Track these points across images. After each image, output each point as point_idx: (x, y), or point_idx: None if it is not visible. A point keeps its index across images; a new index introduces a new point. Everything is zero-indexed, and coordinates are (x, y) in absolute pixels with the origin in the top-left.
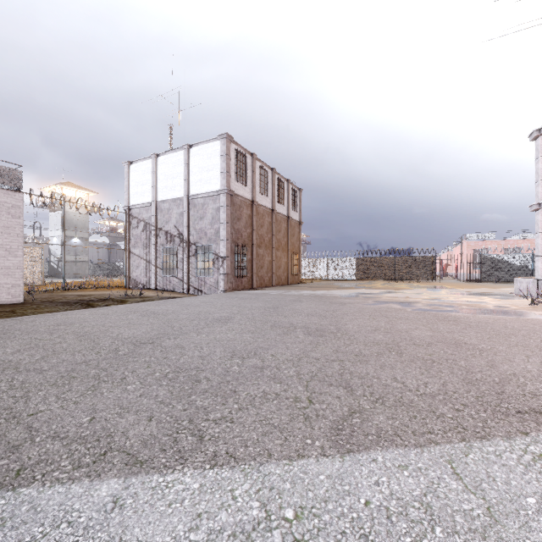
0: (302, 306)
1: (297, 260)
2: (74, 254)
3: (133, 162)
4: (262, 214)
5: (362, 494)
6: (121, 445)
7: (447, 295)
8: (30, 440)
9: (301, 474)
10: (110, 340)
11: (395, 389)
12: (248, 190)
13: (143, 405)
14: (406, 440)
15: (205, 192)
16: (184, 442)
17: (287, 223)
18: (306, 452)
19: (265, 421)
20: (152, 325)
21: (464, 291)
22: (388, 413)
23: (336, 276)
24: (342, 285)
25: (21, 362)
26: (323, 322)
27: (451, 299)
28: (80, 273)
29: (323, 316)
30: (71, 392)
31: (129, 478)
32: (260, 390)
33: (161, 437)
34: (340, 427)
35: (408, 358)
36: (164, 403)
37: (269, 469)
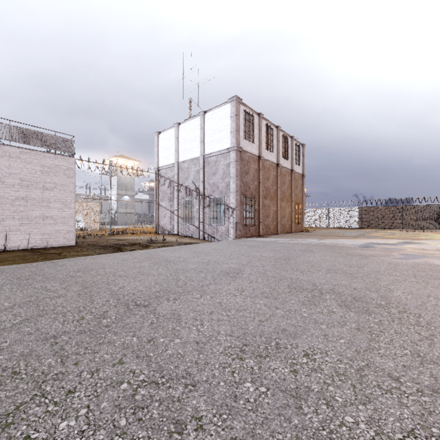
0: (317, 258)
1: (300, 210)
2: (125, 207)
3: (161, 132)
4: (268, 168)
5: None
6: None
7: None
8: None
9: None
10: (107, 296)
11: None
12: (255, 146)
13: None
14: None
15: (217, 151)
16: None
17: (291, 176)
18: None
19: None
20: (158, 277)
21: None
22: None
23: (338, 225)
24: (348, 234)
25: None
26: (354, 284)
27: None
28: (129, 221)
29: (350, 273)
30: None
31: None
32: None
33: None
34: None
35: None
36: None
37: None
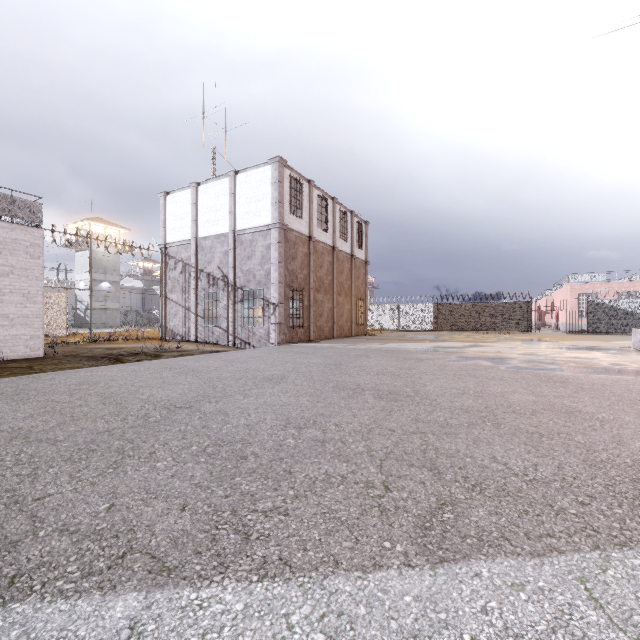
0: (370, 363)
1: (363, 307)
2: (103, 300)
3: (170, 192)
4: (322, 252)
5: (465, 626)
6: (145, 544)
7: (548, 350)
8: (33, 535)
9: (380, 593)
10: (140, 403)
11: (495, 472)
12: (304, 223)
13: (175, 488)
14: (518, 546)
15: (253, 227)
16: (224, 542)
17: (351, 262)
18: (385, 560)
19: (329, 514)
20: (190, 385)
21: (569, 345)
22: (489, 506)
23: (410, 326)
24: (417, 337)
25: (33, 429)
26: (396, 382)
27: (554, 354)
28: (111, 322)
29: (397, 375)
30: (88, 470)
31: (153, 593)
32: (321, 471)
33: (195, 534)
34: (428, 524)
35: (508, 431)
36: (201, 487)
37: (336, 584)
